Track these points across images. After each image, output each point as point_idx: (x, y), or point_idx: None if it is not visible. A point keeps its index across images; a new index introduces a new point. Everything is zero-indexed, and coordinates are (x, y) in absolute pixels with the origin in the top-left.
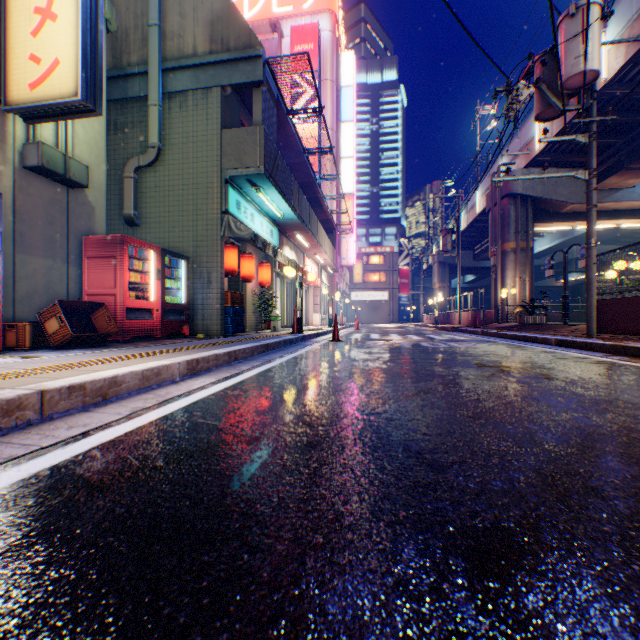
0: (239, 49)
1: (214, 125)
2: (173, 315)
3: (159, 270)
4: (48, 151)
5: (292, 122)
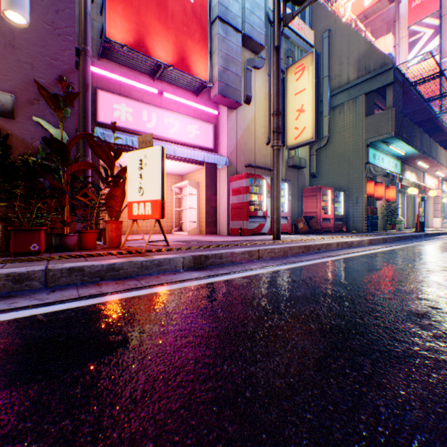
0: (375, 69)
1: (359, 116)
2: (337, 221)
3: (332, 199)
4: (295, 158)
5: (413, 89)
